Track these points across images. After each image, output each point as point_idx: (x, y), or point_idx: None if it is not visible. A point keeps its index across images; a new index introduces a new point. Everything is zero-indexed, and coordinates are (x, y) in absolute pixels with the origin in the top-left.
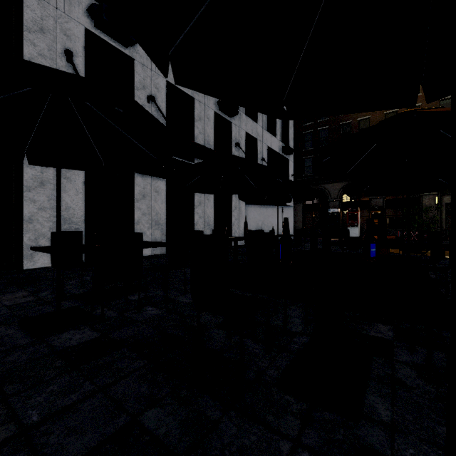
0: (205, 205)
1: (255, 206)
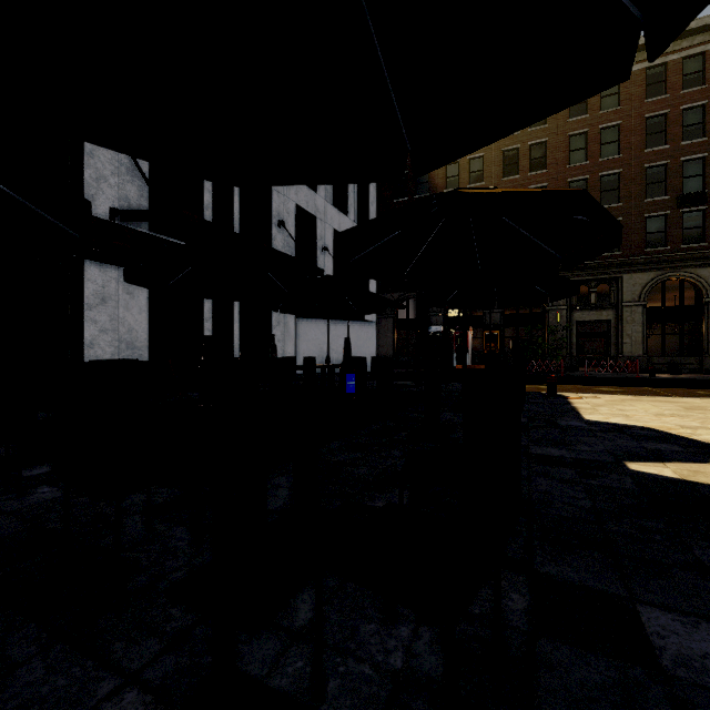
0: None
1: (317, 320)
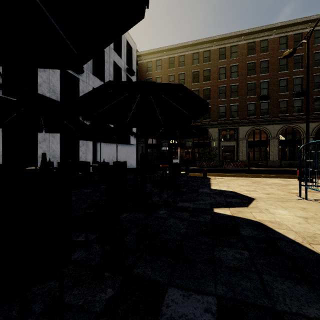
0: (50, 141)
1: (107, 144)
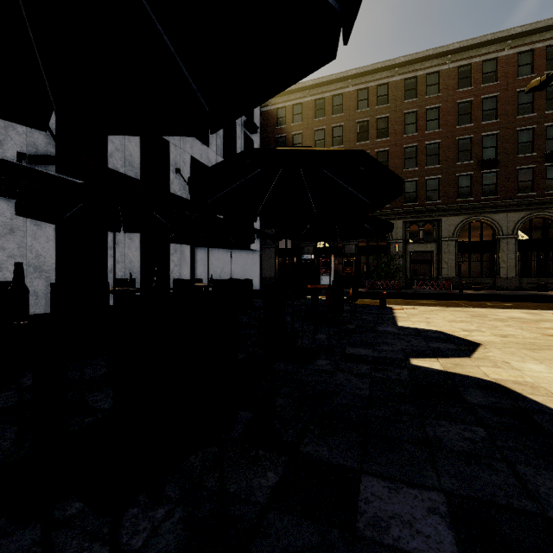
0: (126, 246)
1: (212, 249)
